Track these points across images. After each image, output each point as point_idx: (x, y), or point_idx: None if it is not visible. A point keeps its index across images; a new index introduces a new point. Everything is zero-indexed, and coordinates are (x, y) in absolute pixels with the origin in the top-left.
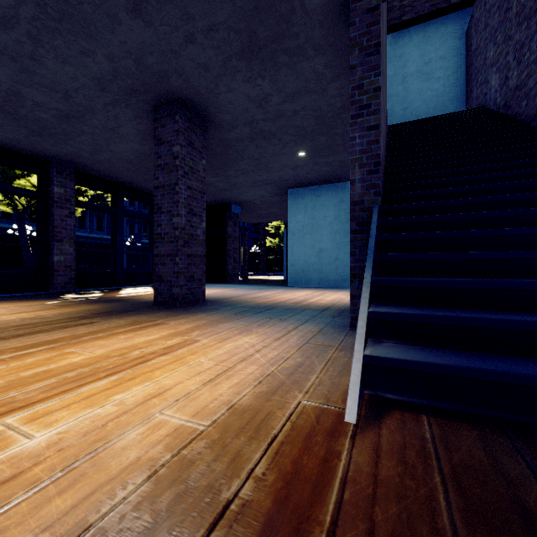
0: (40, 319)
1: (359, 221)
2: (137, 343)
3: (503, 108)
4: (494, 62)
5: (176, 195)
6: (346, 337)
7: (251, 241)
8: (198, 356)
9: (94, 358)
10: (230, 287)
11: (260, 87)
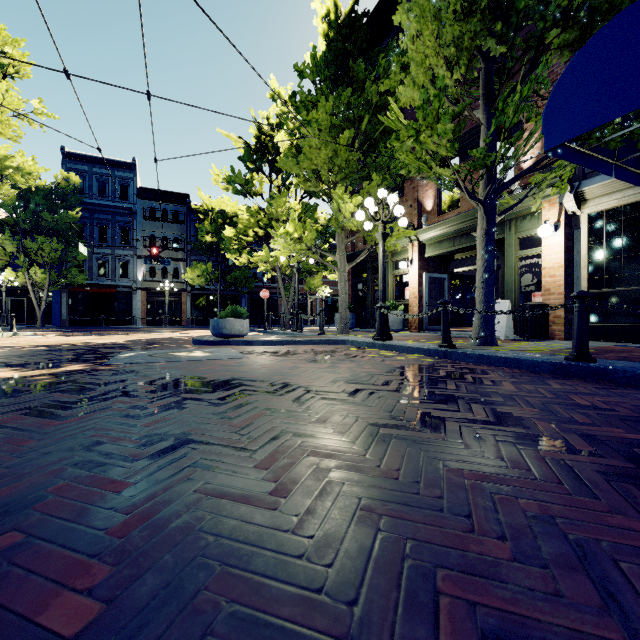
0: None
1: None
2: None
3: None
4: None
5: None
6: None
7: None
8: None
9: None
10: None
11: None
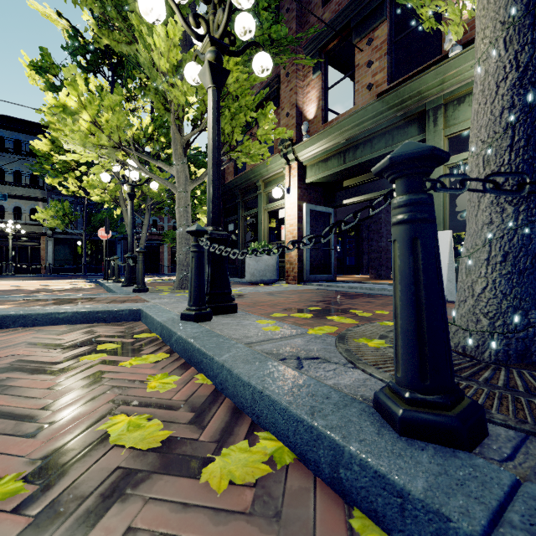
0: None
1: None
2: None
3: None
4: None
5: None
6: None
7: None
8: None
9: None
10: None
11: None
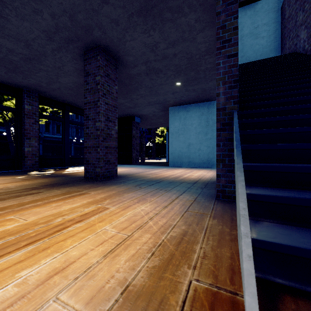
0: (5, 189)
1: (222, 122)
2: (62, 210)
3: (310, 51)
4: (303, 23)
5: (98, 108)
6: (214, 206)
7: (147, 139)
8: (105, 223)
9: (24, 225)
10: (134, 167)
11: (152, 37)
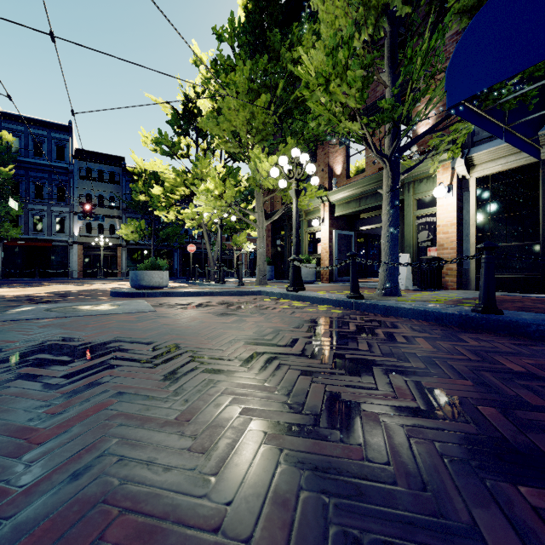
0: None
1: None
2: None
3: None
4: None
5: None
6: None
7: None
8: None
9: None
10: None
11: None
